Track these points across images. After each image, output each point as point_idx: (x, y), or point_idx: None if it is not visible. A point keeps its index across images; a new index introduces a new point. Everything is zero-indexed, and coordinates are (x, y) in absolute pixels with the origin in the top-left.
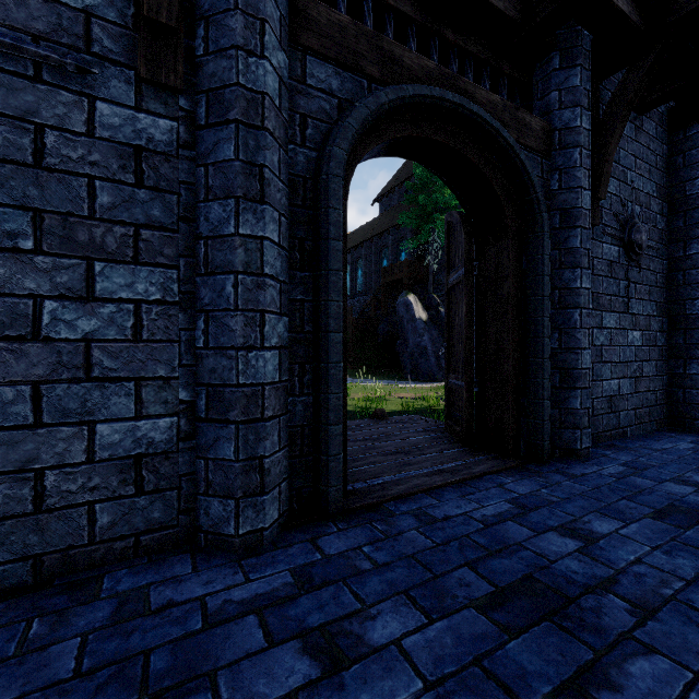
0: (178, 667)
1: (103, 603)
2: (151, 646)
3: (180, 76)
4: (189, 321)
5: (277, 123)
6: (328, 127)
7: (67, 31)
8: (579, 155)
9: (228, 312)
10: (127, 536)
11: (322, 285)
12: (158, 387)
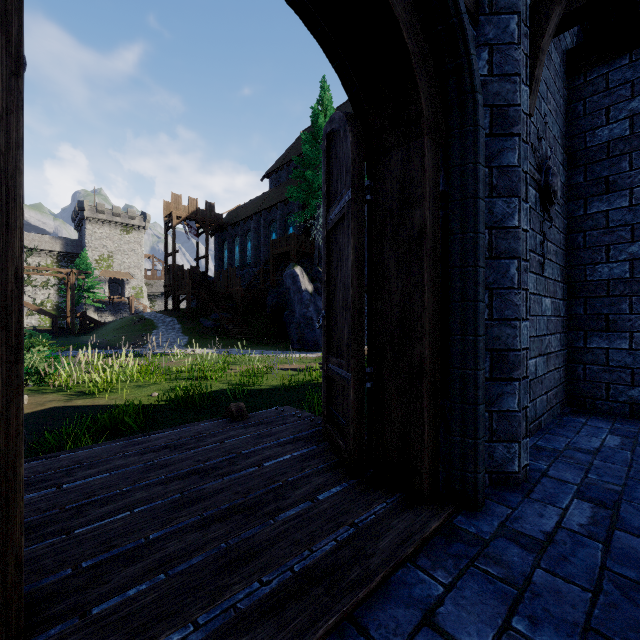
0: None
1: None
2: None
3: None
4: None
5: None
6: None
7: None
8: (517, 26)
9: None
10: None
11: None
12: None
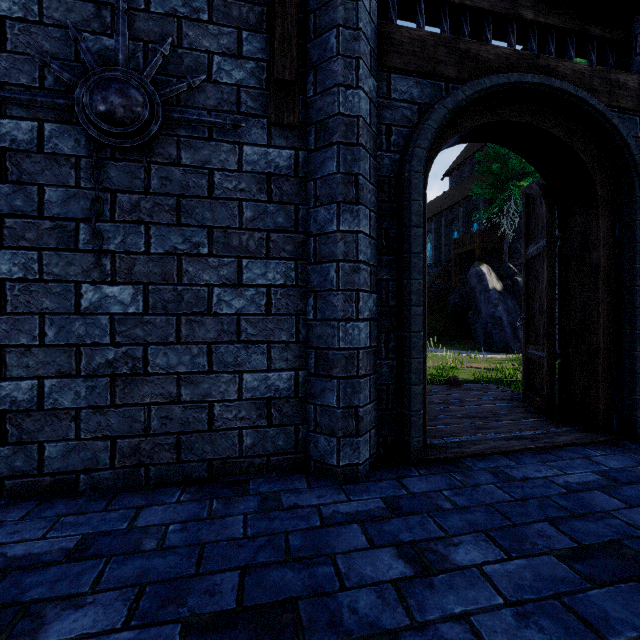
0: (308, 546)
1: (252, 497)
2: (288, 529)
3: (297, 116)
4: (302, 299)
5: (368, 137)
6: (409, 130)
7: (226, 101)
8: None
9: (332, 292)
10: (262, 455)
11: (405, 266)
12: (282, 348)
